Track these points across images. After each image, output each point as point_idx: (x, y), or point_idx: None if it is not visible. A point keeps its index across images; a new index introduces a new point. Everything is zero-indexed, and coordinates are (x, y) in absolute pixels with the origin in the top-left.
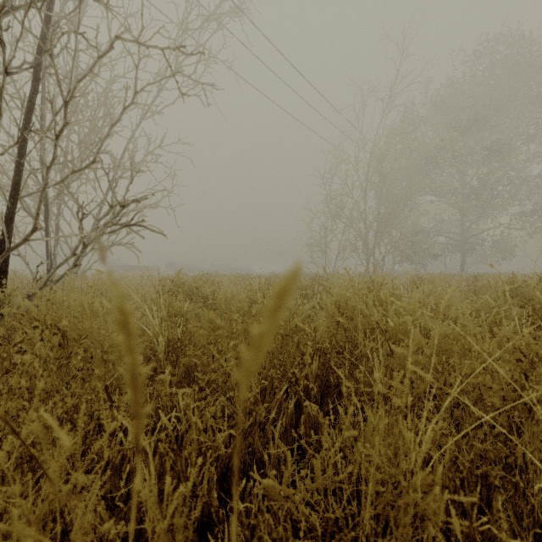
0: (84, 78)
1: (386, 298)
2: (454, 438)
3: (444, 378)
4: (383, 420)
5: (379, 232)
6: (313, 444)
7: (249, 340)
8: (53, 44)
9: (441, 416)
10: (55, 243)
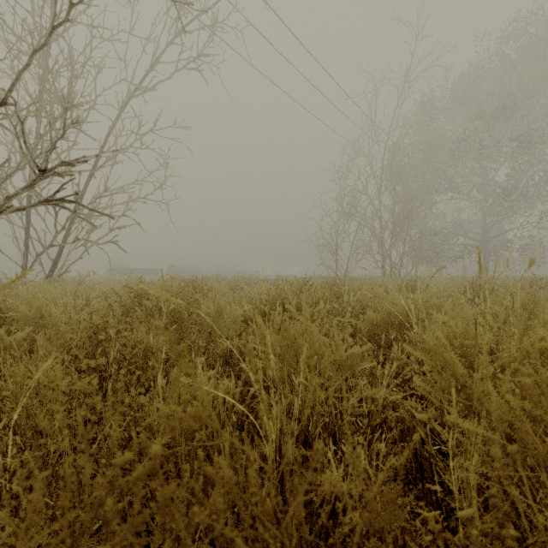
0: None
1: None
2: None
3: None
4: None
5: (396, 231)
6: None
7: None
8: None
9: None
10: (25, 241)
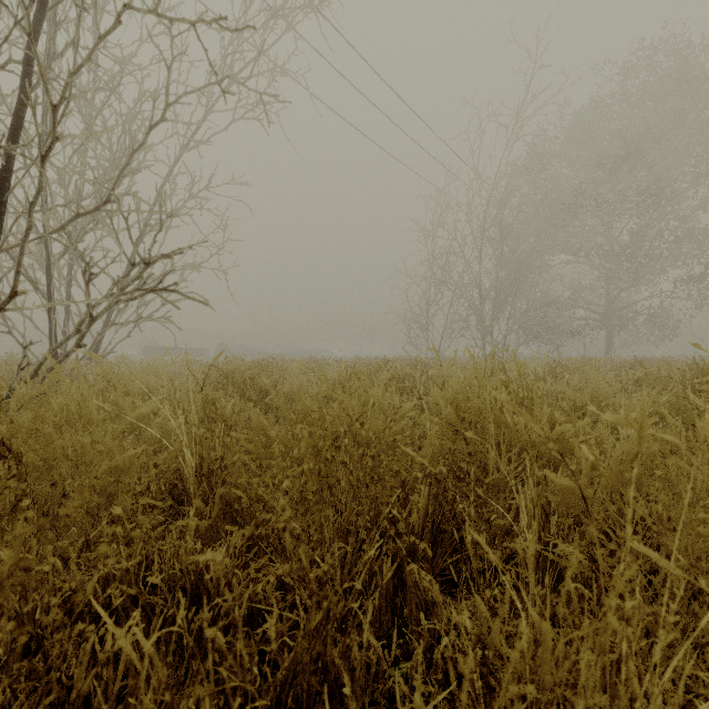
0: (79, 69)
1: (528, 395)
2: (692, 661)
3: (633, 527)
4: (583, 657)
5: (499, 303)
6: (424, 635)
7: (320, 464)
8: (53, 40)
9: (654, 608)
10: (65, 317)
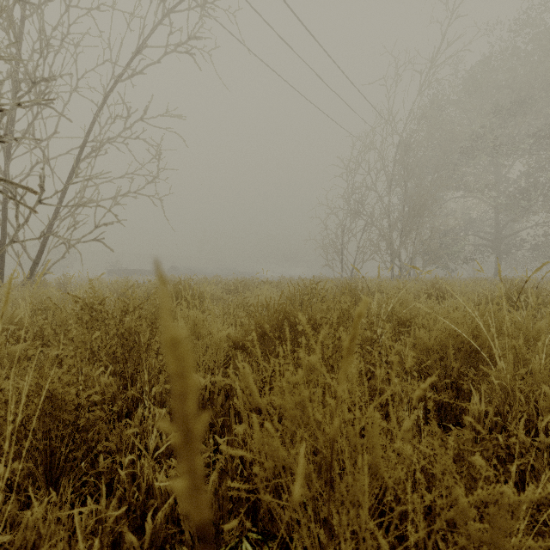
0: None
1: None
2: None
3: None
4: None
5: (406, 230)
6: None
7: None
8: None
9: None
10: (2, 239)
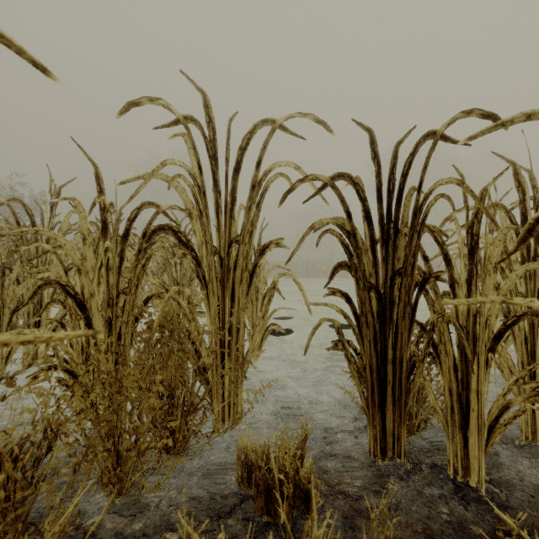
0: None
1: None
2: None
3: None
4: None
5: None
6: None
7: None
8: None
9: None
10: None
